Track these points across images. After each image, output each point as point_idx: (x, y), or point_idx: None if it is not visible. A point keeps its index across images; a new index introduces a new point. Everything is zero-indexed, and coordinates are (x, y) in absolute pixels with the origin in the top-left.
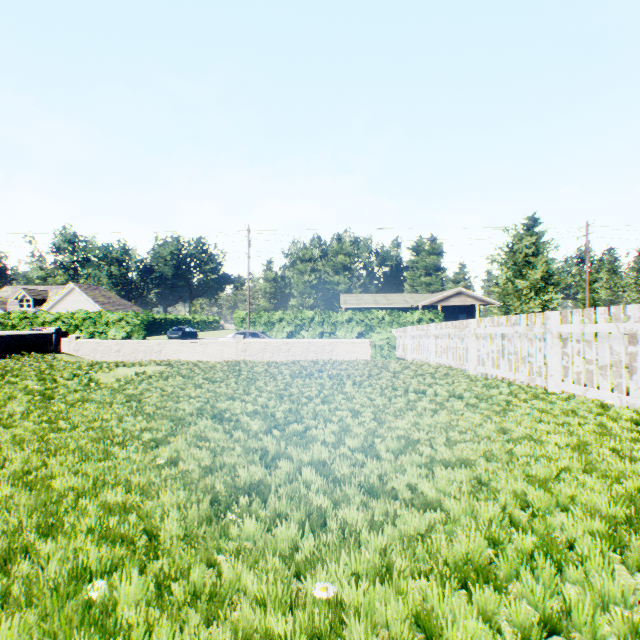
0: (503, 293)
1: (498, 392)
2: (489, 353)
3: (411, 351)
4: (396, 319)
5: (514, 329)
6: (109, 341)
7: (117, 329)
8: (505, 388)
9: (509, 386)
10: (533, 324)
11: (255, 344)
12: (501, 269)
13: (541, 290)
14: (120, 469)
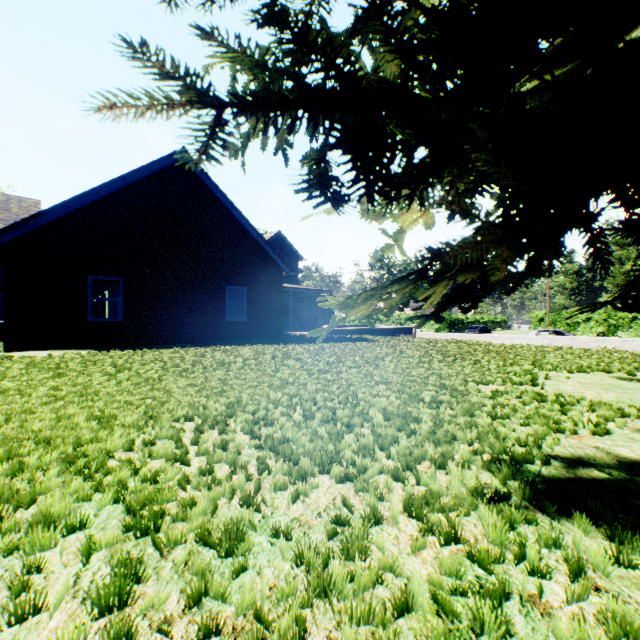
0: None
1: None
2: None
3: None
4: None
5: None
6: (439, 334)
7: (427, 327)
8: None
9: None
10: None
11: (559, 340)
12: None
13: None
14: (545, 352)
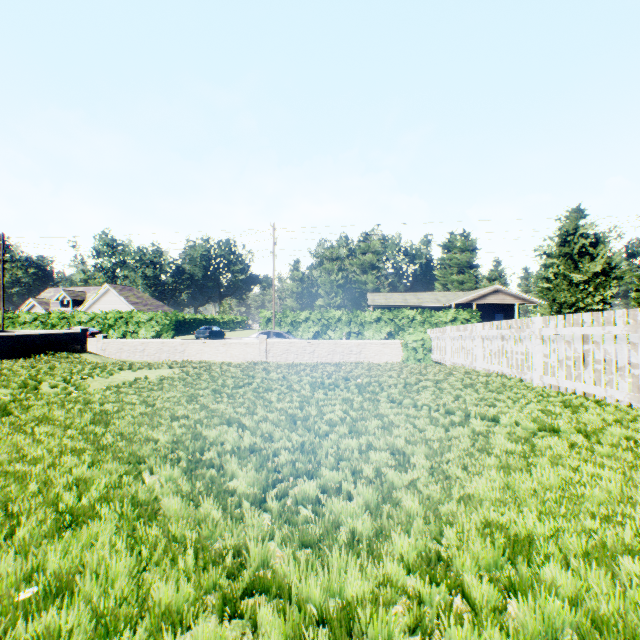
0: (555, 289)
1: (599, 419)
2: (562, 360)
3: (450, 354)
4: (428, 319)
5: (605, 330)
6: (134, 341)
7: (147, 329)
8: (598, 410)
9: (598, 405)
10: (638, 323)
11: (279, 345)
12: (551, 262)
13: (602, 285)
14: None
